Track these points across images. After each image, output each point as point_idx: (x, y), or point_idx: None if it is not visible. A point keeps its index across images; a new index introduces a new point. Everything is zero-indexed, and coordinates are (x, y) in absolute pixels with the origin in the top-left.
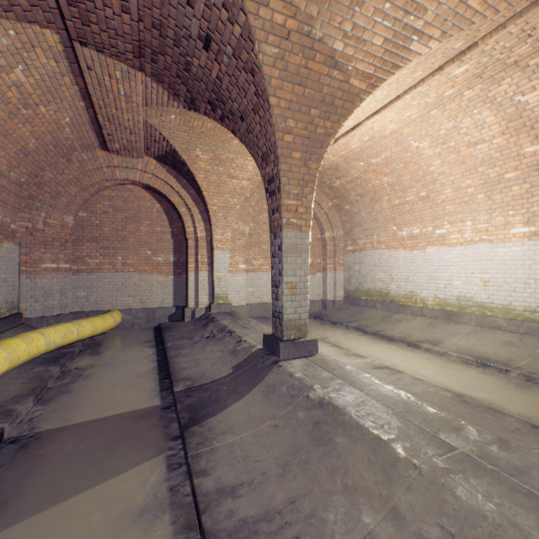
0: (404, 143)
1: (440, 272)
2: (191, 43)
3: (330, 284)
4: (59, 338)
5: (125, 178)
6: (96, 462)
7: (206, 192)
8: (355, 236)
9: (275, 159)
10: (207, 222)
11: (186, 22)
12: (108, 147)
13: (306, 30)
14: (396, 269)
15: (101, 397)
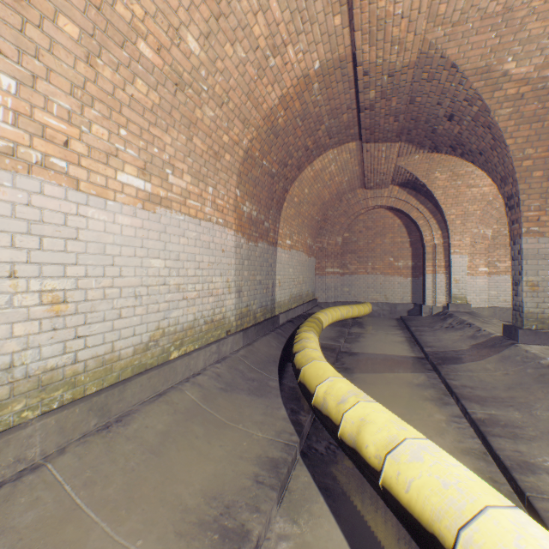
0: None
1: None
2: (437, 120)
3: None
4: (344, 313)
5: (374, 205)
6: (388, 367)
7: (443, 205)
8: None
9: (513, 181)
10: (443, 230)
11: (434, 112)
12: (364, 187)
13: (539, 86)
14: None
15: (377, 346)
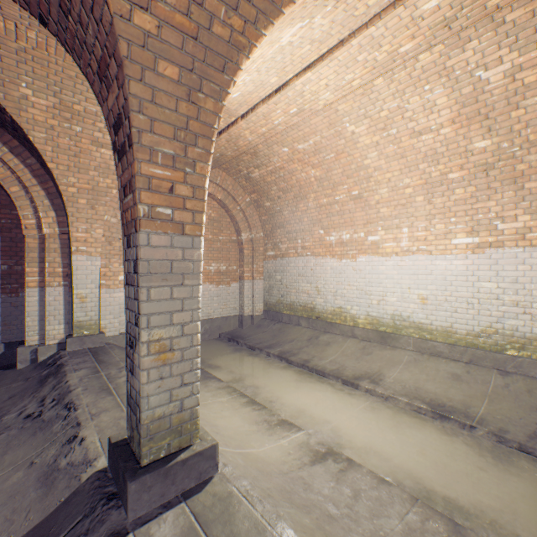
0: (338, 125)
1: (373, 286)
2: None
3: (248, 296)
4: None
5: None
6: None
7: (54, 163)
8: (277, 239)
9: (119, 70)
10: (62, 212)
11: None
12: None
13: None
14: (323, 280)
15: None
